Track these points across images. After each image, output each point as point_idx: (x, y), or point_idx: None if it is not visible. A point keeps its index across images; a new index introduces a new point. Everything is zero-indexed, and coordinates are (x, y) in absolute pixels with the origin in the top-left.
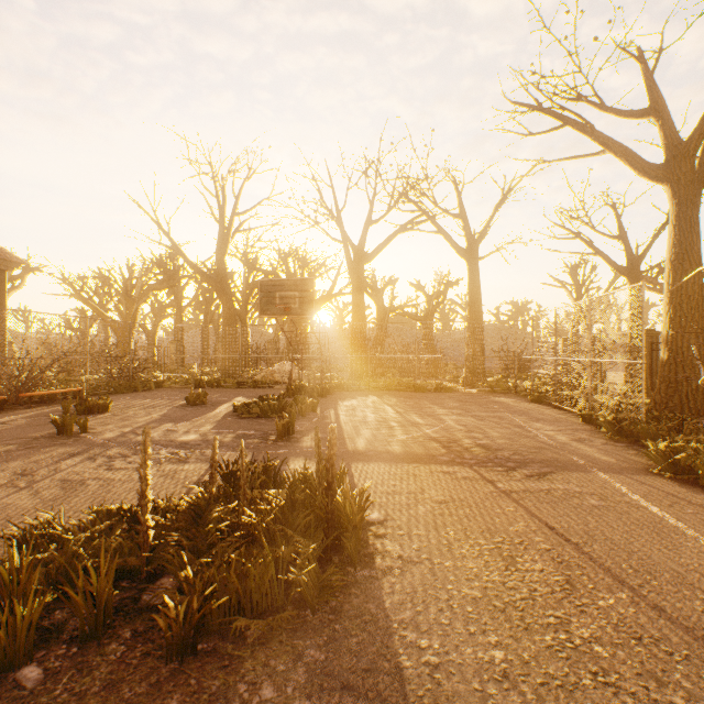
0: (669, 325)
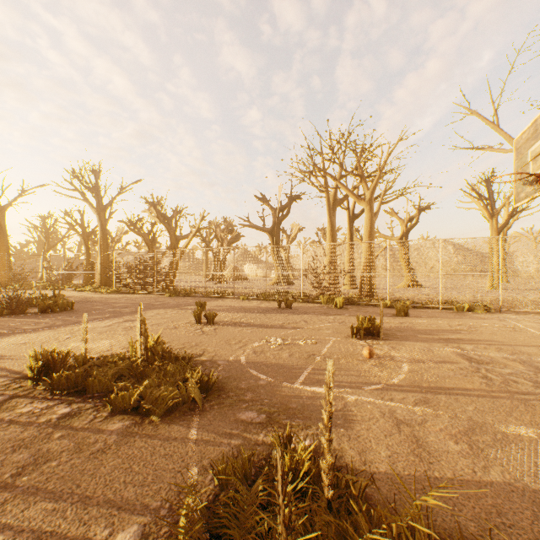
0: (101, 261)
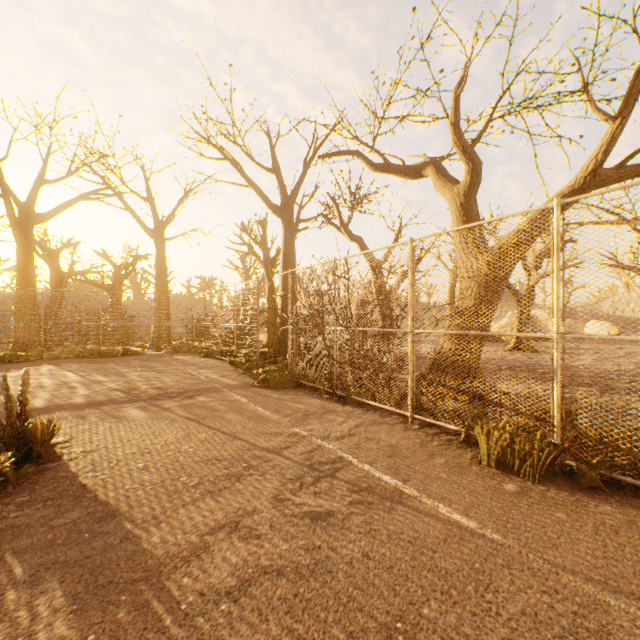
0: (281, 303)
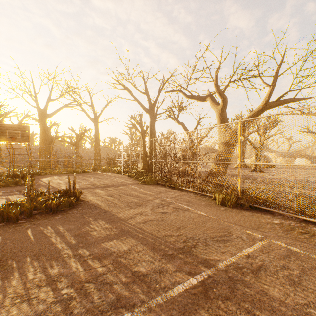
0: (149, 151)
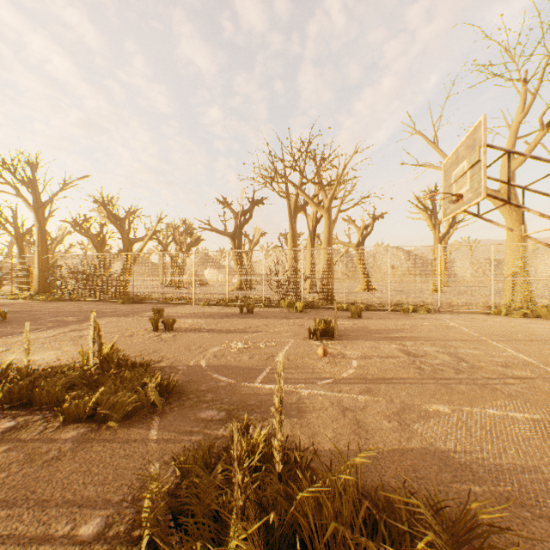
0: (38, 265)
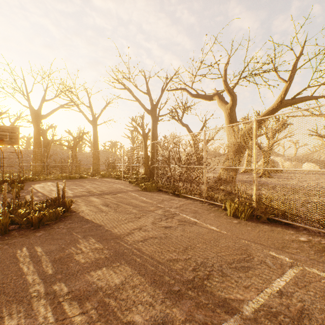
0: (151, 155)
